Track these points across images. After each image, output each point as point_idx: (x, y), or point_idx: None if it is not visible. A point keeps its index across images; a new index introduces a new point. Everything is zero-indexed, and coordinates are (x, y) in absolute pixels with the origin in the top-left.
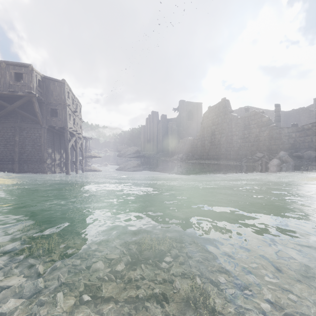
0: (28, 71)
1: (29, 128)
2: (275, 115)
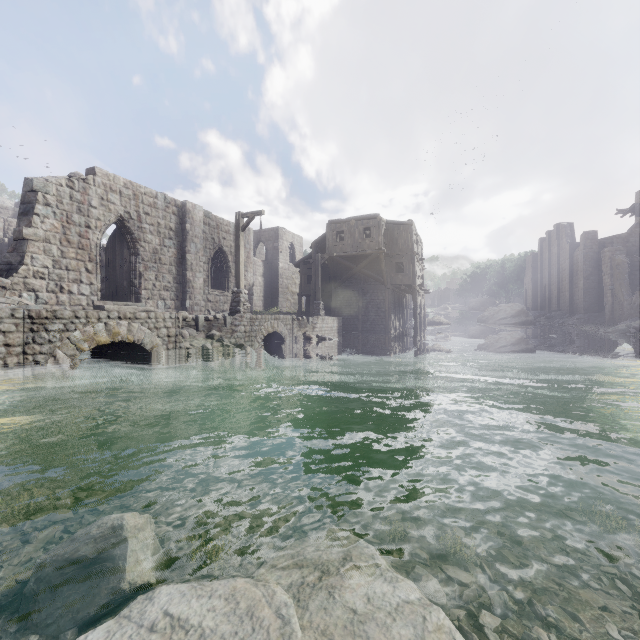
0: (376, 223)
1: (372, 290)
2: None
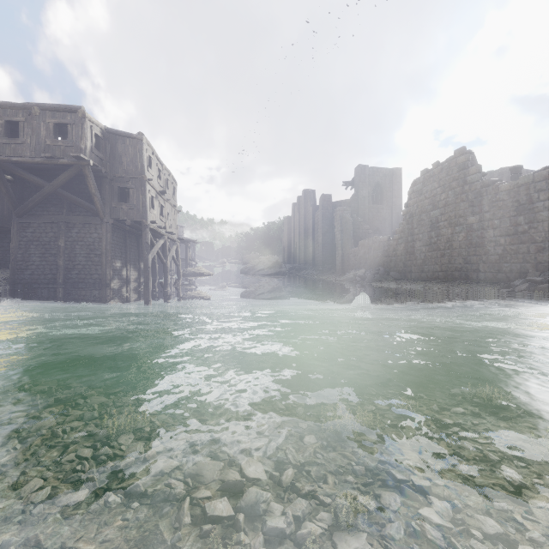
0: (76, 119)
1: (82, 224)
2: None
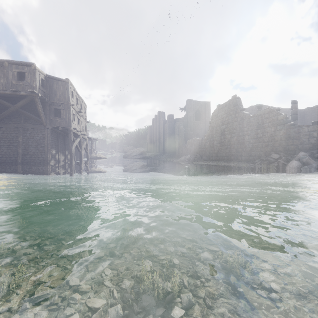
0: (31, 70)
1: (33, 129)
2: (292, 113)
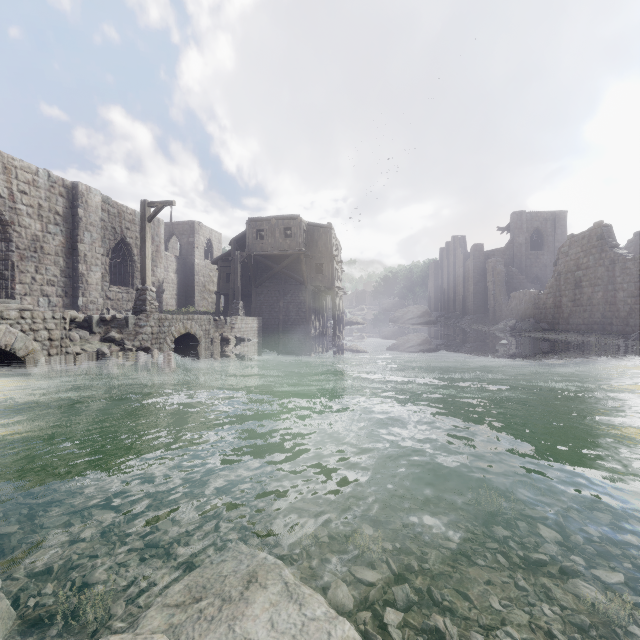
0: (296, 223)
1: (293, 291)
2: None
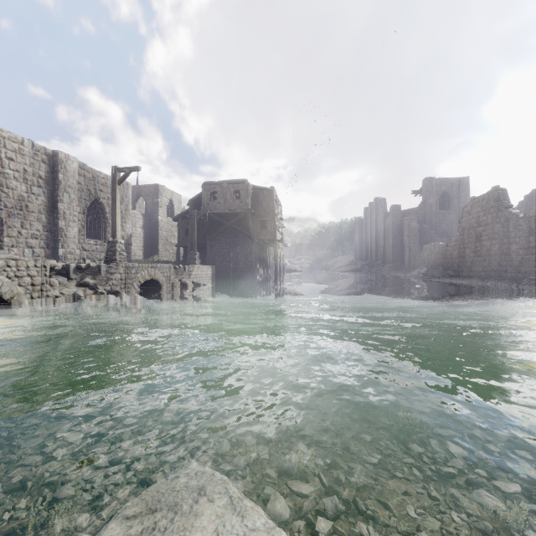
0: (244, 187)
1: (242, 243)
2: None
